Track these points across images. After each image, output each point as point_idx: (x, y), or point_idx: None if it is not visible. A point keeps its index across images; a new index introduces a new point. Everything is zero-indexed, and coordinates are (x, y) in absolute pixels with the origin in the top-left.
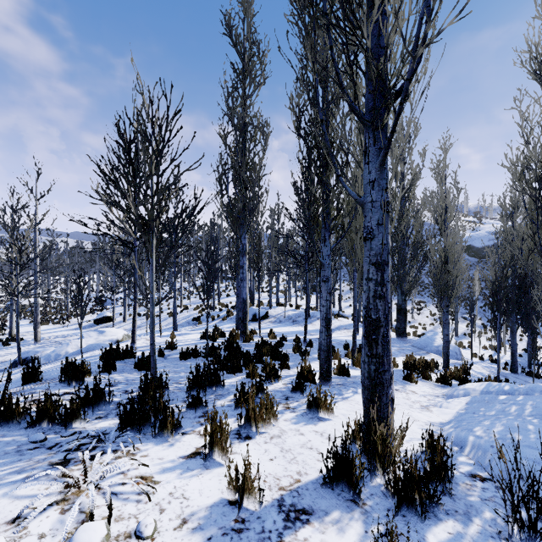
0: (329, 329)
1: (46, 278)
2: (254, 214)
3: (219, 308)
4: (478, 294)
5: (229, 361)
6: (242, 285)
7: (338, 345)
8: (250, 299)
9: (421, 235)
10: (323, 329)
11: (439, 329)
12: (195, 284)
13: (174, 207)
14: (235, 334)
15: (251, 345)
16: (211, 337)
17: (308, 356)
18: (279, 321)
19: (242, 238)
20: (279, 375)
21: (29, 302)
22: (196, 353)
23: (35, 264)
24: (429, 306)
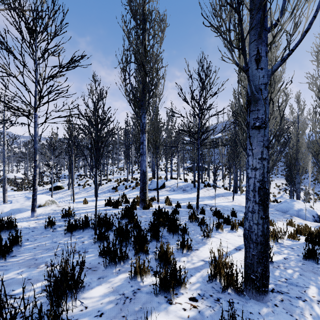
0: (266, 207)
1: (25, 161)
2: (152, 95)
3: (131, 181)
4: (311, 172)
5: (108, 249)
6: (142, 159)
7: (223, 210)
8: (152, 174)
9: (283, 124)
10: (254, 207)
11: (285, 196)
12: (118, 165)
13: (95, 105)
14: (137, 201)
15: (150, 212)
16: (113, 204)
17: (211, 232)
18: (172, 190)
19: (142, 117)
20: (183, 280)
21: (14, 177)
22: (86, 225)
23: (3, 149)
24: (274, 181)
